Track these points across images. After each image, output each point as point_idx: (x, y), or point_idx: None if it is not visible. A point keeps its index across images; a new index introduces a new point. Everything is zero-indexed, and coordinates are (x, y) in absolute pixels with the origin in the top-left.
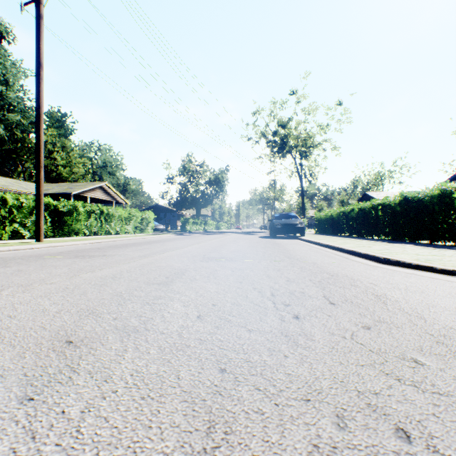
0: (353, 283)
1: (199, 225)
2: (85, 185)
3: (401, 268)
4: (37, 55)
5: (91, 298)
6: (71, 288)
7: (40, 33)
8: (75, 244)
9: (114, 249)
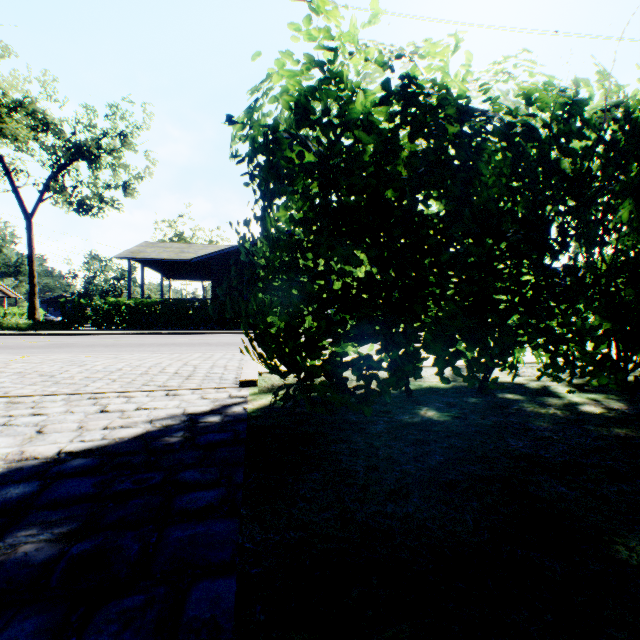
0: None
1: None
2: None
3: None
4: None
5: None
6: None
7: None
8: None
9: None
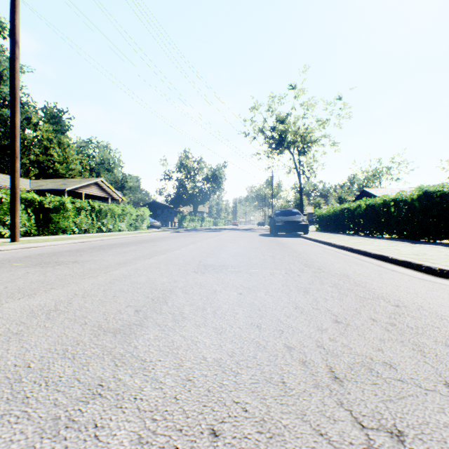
0: None
1: (197, 222)
2: (80, 181)
3: None
4: (11, 31)
5: None
6: None
7: (15, 6)
8: (56, 244)
9: (94, 251)
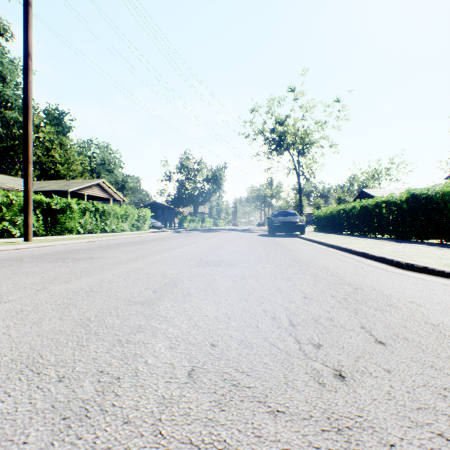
0: (390, 302)
1: (197, 222)
2: (82, 182)
3: (431, 276)
4: (25, 44)
5: (44, 330)
6: (26, 311)
7: (28, 21)
8: (66, 244)
9: (104, 249)
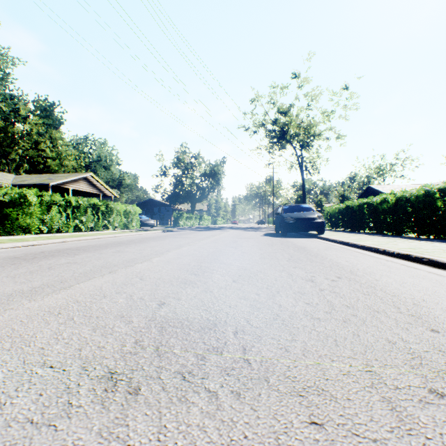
0: None
1: (194, 220)
2: (67, 176)
3: None
4: None
5: None
6: None
7: None
8: None
9: (4, 264)
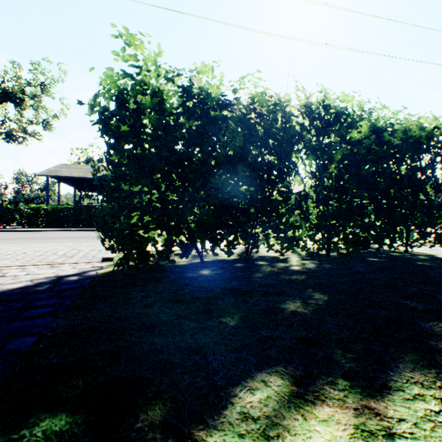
0: None
1: None
2: None
3: None
4: None
5: None
6: None
7: None
8: None
9: None
